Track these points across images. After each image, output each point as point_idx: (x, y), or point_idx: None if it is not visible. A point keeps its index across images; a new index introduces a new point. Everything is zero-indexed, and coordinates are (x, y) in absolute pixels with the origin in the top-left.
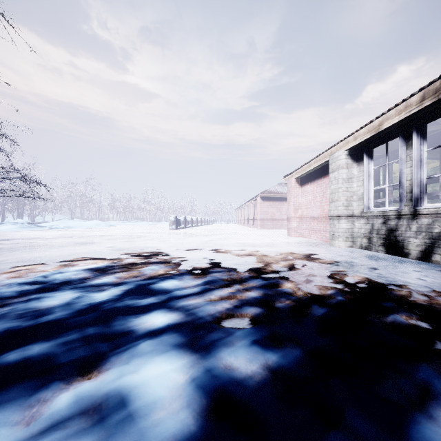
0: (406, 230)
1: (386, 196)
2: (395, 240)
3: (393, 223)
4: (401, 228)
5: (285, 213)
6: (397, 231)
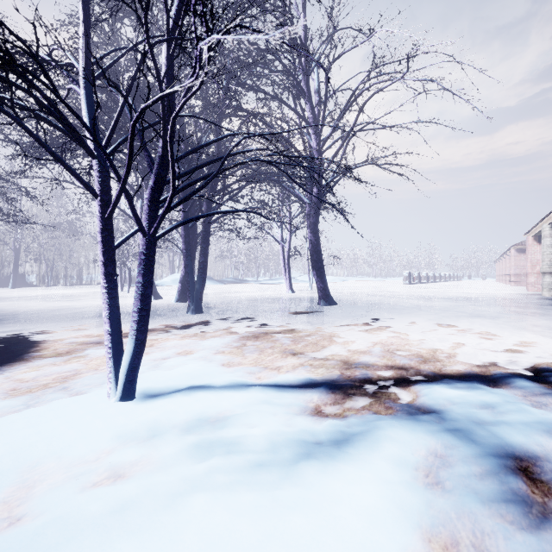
0: None
1: None
2: None
3: None
4: None
5: None
6: None
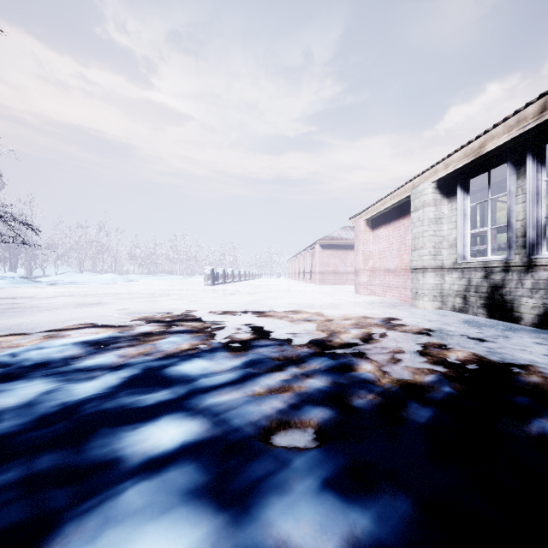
0: (517, 287)
1: (489, 242)
2: (501, 299)
3: (499, 278)
4: (509, 284)
5: (351, 264)
6: (504, 288)
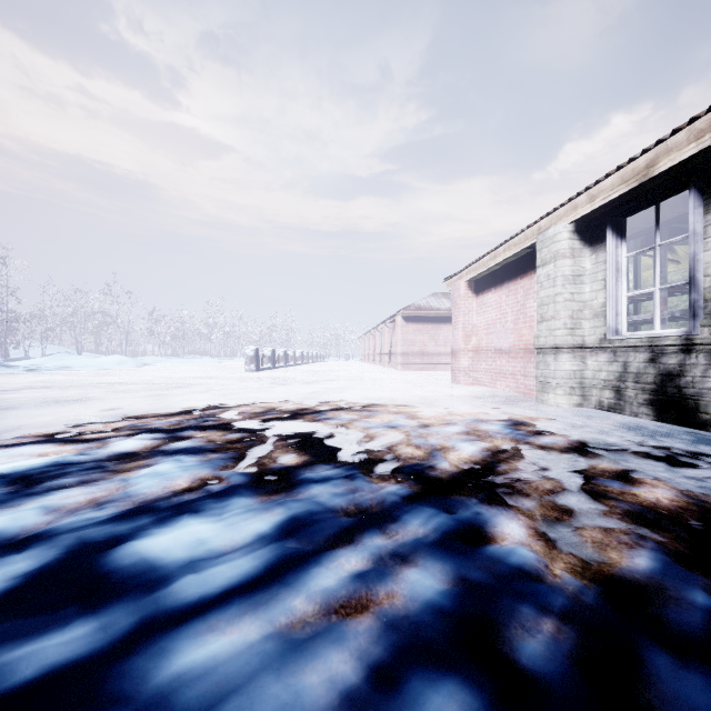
0: (706, 375)
1: (656, 309)
2: (677, 394)
3: (674, 361)
4: (692, 371)
5: (444, 343)
6: (684, 376)
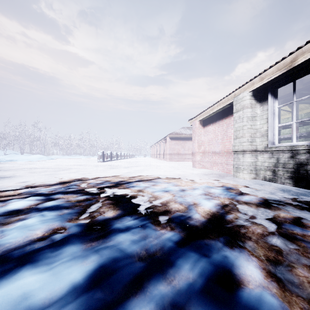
0: None
1: (294, 132)
2: (305, 173)
3: (304, 157)
4: None
5: (187, 149)
6: (309, 165)
